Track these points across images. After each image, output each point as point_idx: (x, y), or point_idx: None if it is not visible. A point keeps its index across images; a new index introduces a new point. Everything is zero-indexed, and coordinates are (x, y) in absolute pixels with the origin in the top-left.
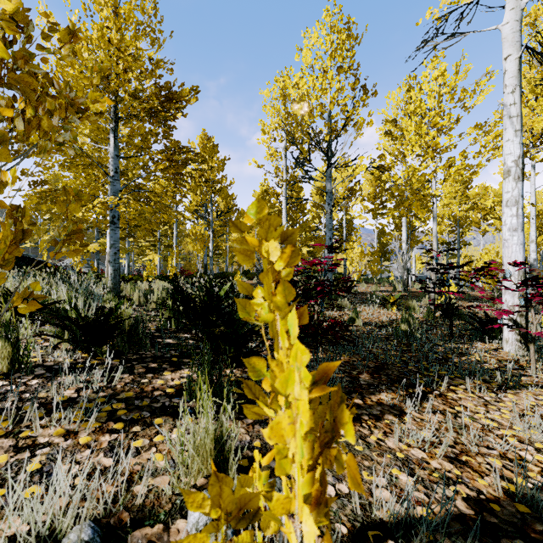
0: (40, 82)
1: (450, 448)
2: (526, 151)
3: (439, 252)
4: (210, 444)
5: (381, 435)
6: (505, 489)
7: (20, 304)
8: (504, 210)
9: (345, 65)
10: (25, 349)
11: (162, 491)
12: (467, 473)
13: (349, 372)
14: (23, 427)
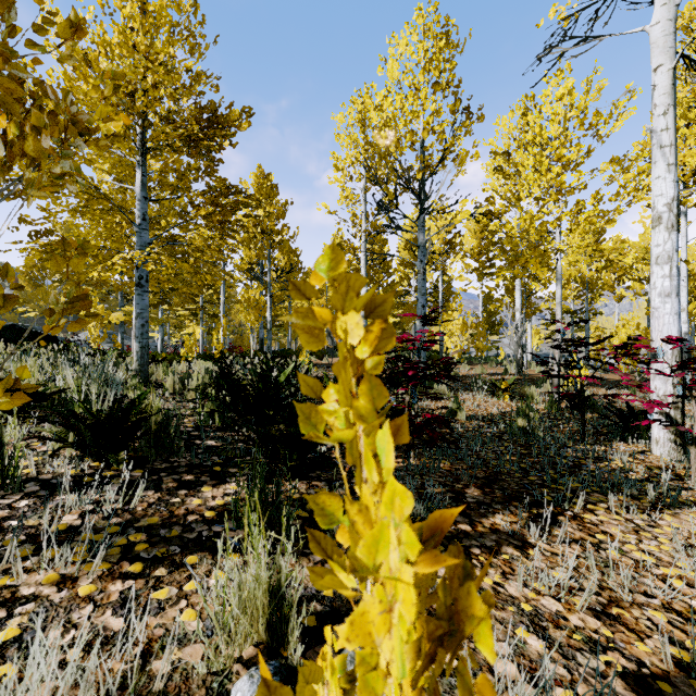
0: (26, 90)
1: (594, 596)
2: None
3: (568, 324)
4: (263, 597)
5: (498, 577)
6: (675, 659)
7: (1, 397)
8: (653, 269)
9: (443, 81)
10: (12, 457)
11: (193, 669)
12: (620, 634)
13: (451, 485)
14: (0, 571)
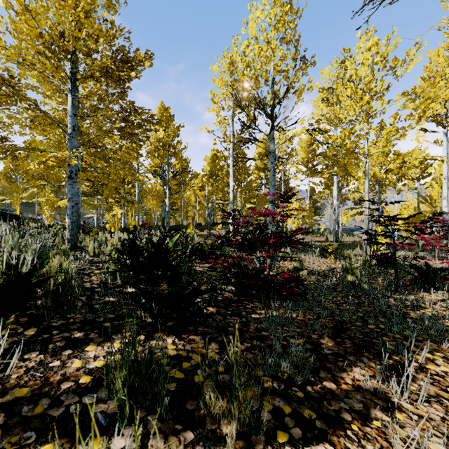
0: None
1: None
2: (440, 120)
3: (385, 204)
4: None
5: None
6: None
7: None
8: None
9: (288, 35)
10: None
11: None
12: None
13: (307, 335)
14: None
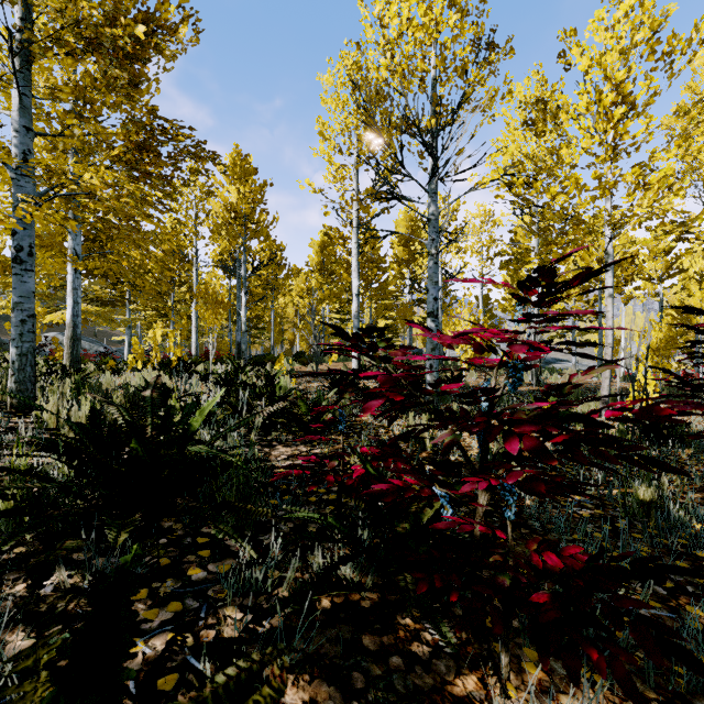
0: None
1: None
2: None
3: None
4: None
5: None
6: None
7: None
8: None
9: None
10: None
11: None
12: None
13: None
14: None
